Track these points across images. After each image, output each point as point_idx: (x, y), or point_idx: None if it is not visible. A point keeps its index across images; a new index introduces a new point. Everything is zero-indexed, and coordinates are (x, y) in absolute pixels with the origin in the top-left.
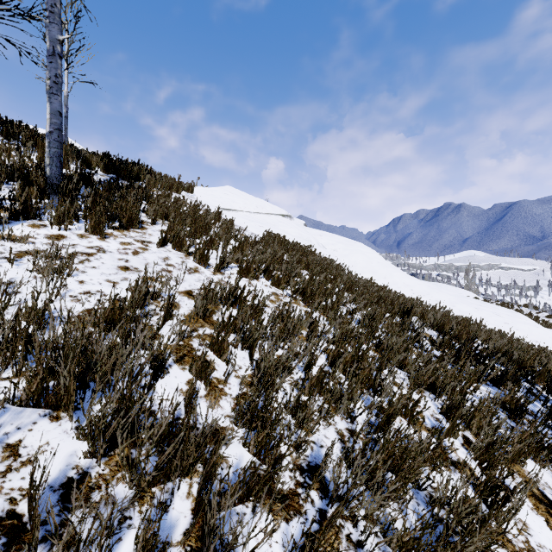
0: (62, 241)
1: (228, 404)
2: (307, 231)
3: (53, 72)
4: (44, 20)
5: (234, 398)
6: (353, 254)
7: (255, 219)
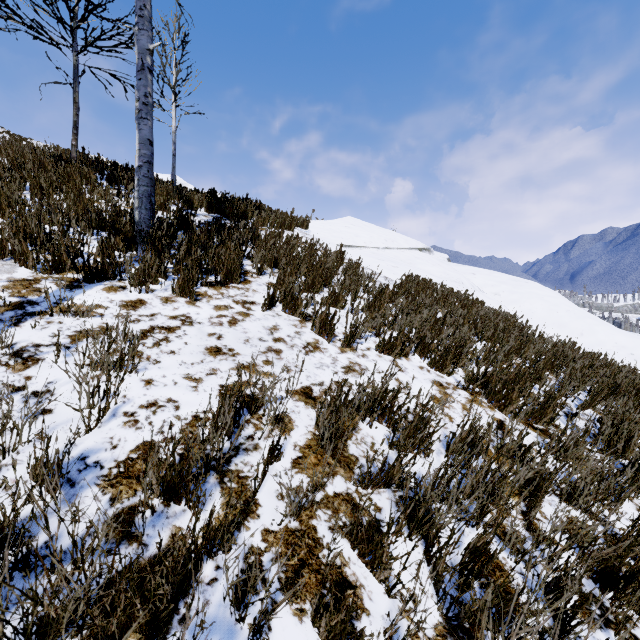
0: (139, 311)
1: None
2: (454, 269)
3: (142, 90)
4: (133, 28)
5: None
6: (525, 300)
7: (386, 257)
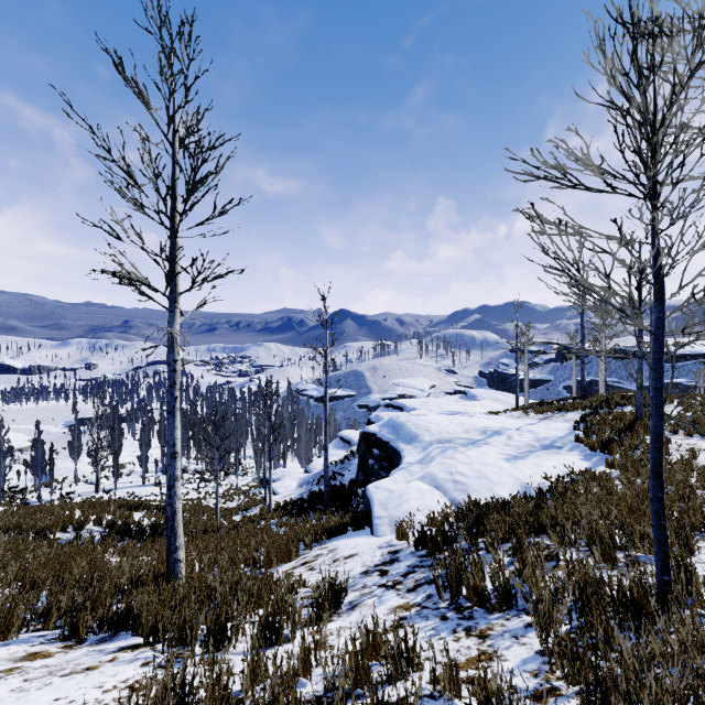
0: None
1: None
2: None
3: None
4: None
5: None
6: None
7: None
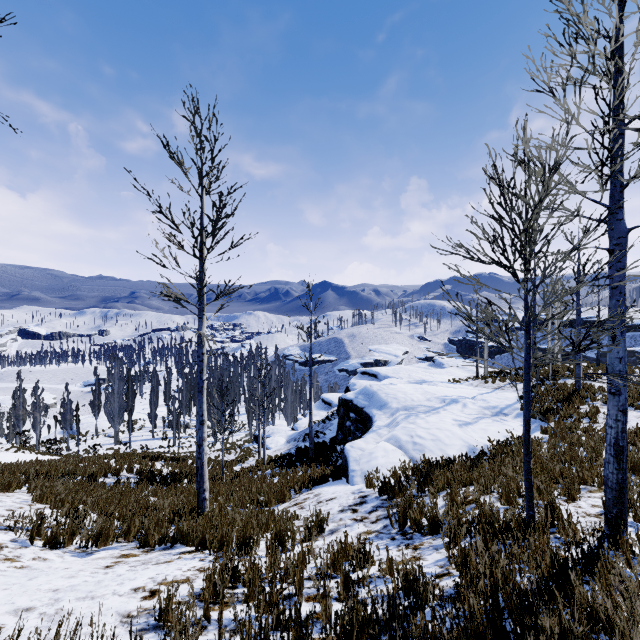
0: None
1: None
2: None
3: None
4: None
5: None
6: None
7: None
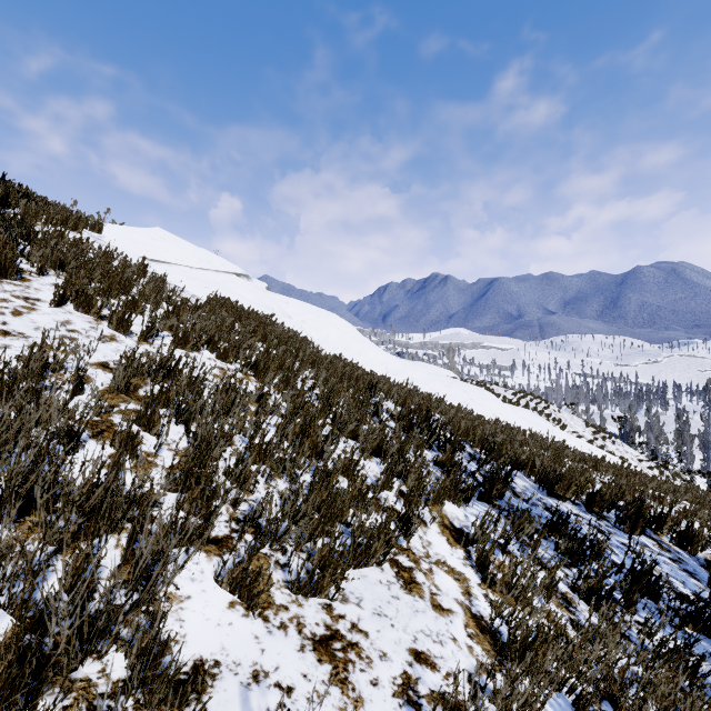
0: None
1: (160, 474)
2: (269, 297)
3: None
4: None
5: (166, 469)
6: (325, 327)
7: (198, 277)
